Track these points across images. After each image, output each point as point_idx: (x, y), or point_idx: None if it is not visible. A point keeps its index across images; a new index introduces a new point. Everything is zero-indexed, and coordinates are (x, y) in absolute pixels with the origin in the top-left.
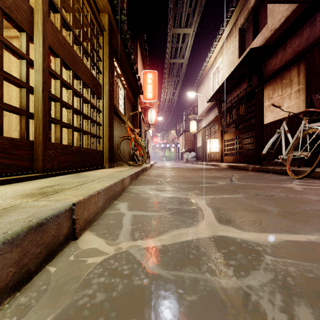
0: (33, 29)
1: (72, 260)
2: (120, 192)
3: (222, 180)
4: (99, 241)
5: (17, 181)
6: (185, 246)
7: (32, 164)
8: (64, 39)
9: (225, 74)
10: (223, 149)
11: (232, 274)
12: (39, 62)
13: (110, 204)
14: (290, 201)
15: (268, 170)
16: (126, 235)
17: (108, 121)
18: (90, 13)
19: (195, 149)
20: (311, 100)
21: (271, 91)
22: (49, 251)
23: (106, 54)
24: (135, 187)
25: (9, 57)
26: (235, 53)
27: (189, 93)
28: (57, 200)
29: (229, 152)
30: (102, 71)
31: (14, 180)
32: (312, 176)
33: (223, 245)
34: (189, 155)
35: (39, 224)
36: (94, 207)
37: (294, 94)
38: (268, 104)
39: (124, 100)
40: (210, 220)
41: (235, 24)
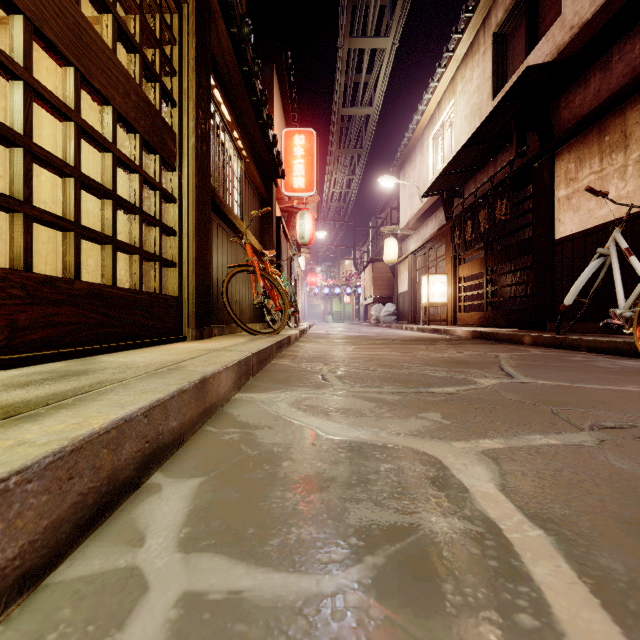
0: None
1: None
2: (187, 426)
3: (482, 373)
4: None
5: None
6: None
7: None
8: None
9: (462, 136)
10: (457, 296)
11: None
12: None
13: (115, 501)
14: None
15: (575, 345)
16: None
17: (195, 225)
18: None
19: (394, 297)
20: None
21: (573, 163)
22: None
23: (188, 61)
24: (251, 397)
25: None
26: (484, 89)
27: (382, 179)
28: None
29: (471, 303)
30: (177, 100)
31: None
32: None
33: None
34: (381, 311)
35: None
36: None
37: (634, 167)
38: (565, 193)
39: (240, 186)
40: None
41: (484, 25)
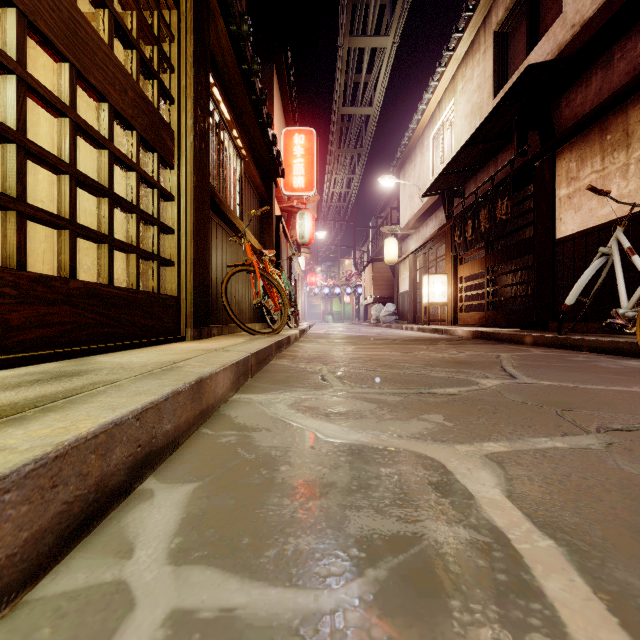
0: None
1: None
2: (183, 429)
3: (484, 373)
4: None
5: None
6: None
7: None
8: None
9: (462, 136)
10: (457, 296)
11: None
12: None
13: (104, 508)
14: None
15: (577, 345)
16: None
17: (193, 224)
18: None
19: (394, 297)
20: None
21: (574, 162)
22: None
23: (187, 58)
24: (249, 398)
25: None
26: (484, 88)
27: (382, 179)
28: None
29: (471, 303)
30: (176, 98)
31: None
32: None
33: None
34: (382, 311)
35: None
36: None
37: (636, 166)
38: (566, 192)
39: (239, 185)
40: None
41: (484, 24)
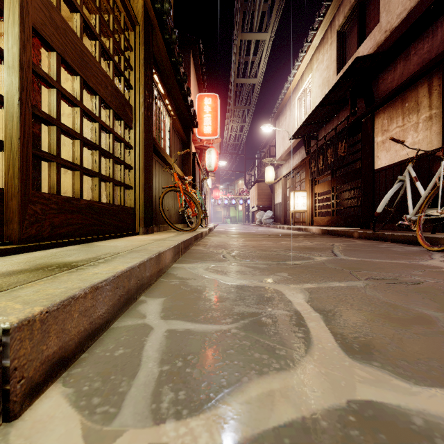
0: None
1: None
2: (153, 277)
3: (319, 254)
4: (67, 427)
5: None
6: None
7: (0, 229)
8: (65, 22)
9: (316, 99)
10: (313, 206)
11: None
12: (14, 52)
13: (129, 303)
14: None
15: (384, 237)
16: (140, 401)
17: (143, 163)
18: None
19: (272, 206)
20: None
21: (386, 120)
22: None
23: (140, 60)
24: (182, 266)
25: None
26: (330, 68)
27: (264, 126)
28: None
29: (322, 210)
30: (133, 86)
31: None
32: None
33: None
34: (263, 215)
35: None
36: (83, 322)
37: (422, 124)
38: (381, 139)
39: (169, 134)
40: (328, 347)
41: (330, 25)
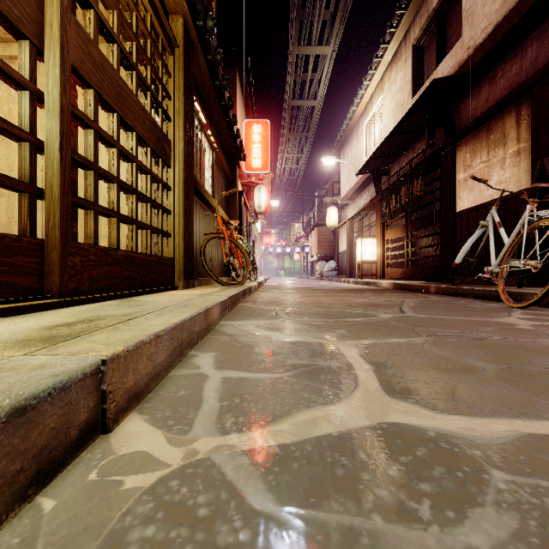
0: (43, 35)
1: (93, 482)
2: (201, 333)
3: (385, 311)
4: (153, 436)
5: (10, 313)
6: (325, 448)
7: (41, 282)
8: (102, 56)
9: (388, 126)
10: (385, 255)
11: (429, 516)
12: (55, 95)
13: (181, 356)
14: (516, 351)
15: (464, 293)
16: (208, 423)
17: (184, 206)
18: (151, 13)
19: (335, 255)
20: (543, 169)
21: (469, 154)
22: (43, 464)
23: (179, 88)
24: (231, 323)
25: (8, 94)
26: (405, 89)
27: (325, 159)
28: (71, 354)
29: (395, 260)
30: (172, 118)
31: (3, 311)
32: (544, 304)
33: (401, 446)
34: (325, 267)
35: (19, 409)
36: (149, 365)
37: (510, 159)
38: (463, 177)
39: (212, 170)
40: (371, 390)
41: (405, 38)
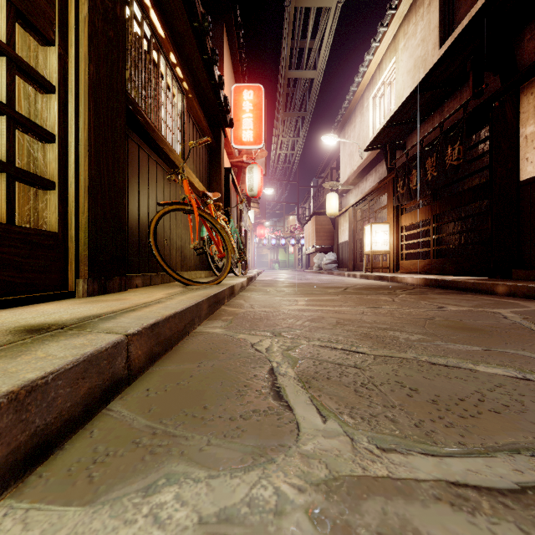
0: None
1: None
2: None
3: None
4: None
5: None
6: None
7: None
8: None
9: (404, 91)
10: (399, 245)
11: None
12: None
13: None
14: None
15: None
16: None
17: (89, 132)
18: None
19: (334, 247)
20: None
21: None
22: None
23: None
24: None
25: None
26: (429, 40)
27: (325, 137)
28: None
29: (414, 251)
30: None
31: None
32: None
33: None
34: (323, 259)
35: None
36: None
37: None
38: None
39: (181, 122)
40: None
41: None
